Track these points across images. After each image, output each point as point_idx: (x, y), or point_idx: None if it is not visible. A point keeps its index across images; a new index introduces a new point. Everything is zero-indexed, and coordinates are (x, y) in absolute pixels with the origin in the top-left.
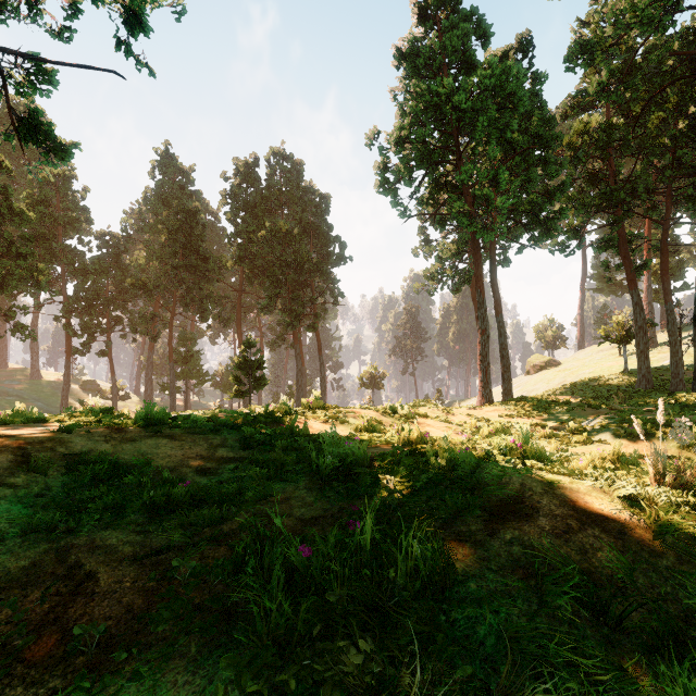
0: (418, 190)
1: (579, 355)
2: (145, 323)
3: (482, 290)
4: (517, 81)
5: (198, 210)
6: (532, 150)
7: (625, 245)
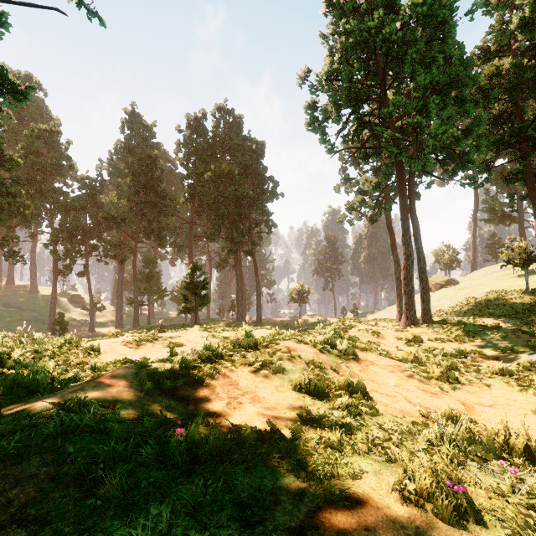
0: (344, 128)
1: (474, 275)
2: (114, 249)
3: (407, 218)
4: (448, 9)
5: (157, 157)
6: (449, 90)
7: (532, 177)
